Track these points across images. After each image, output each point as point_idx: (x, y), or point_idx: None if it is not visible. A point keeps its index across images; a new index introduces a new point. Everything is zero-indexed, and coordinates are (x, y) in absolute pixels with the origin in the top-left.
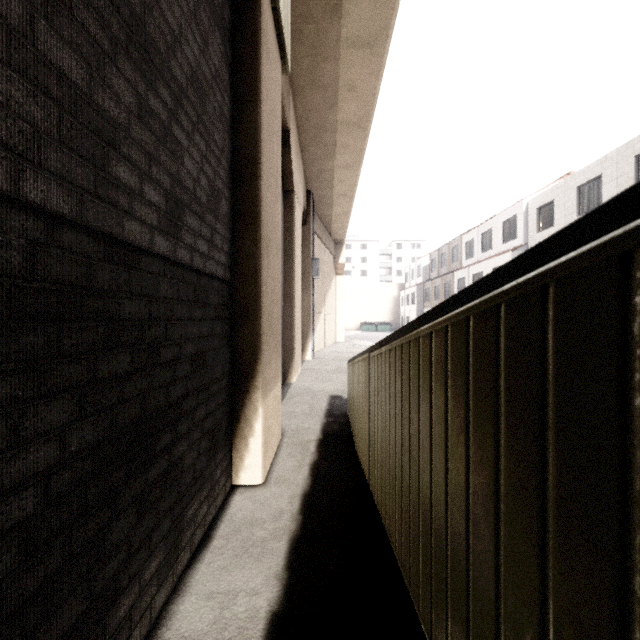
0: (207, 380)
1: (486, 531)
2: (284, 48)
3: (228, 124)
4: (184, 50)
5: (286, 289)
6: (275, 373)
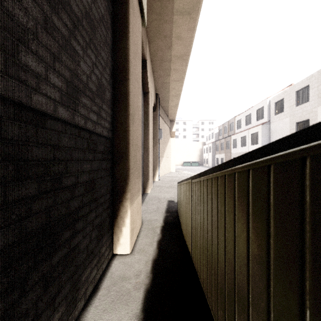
0: (96, 196)
1: None
2: (143, 11)
3: (110, 48)
4: None
5: (145, 144)
6: (138, 190)
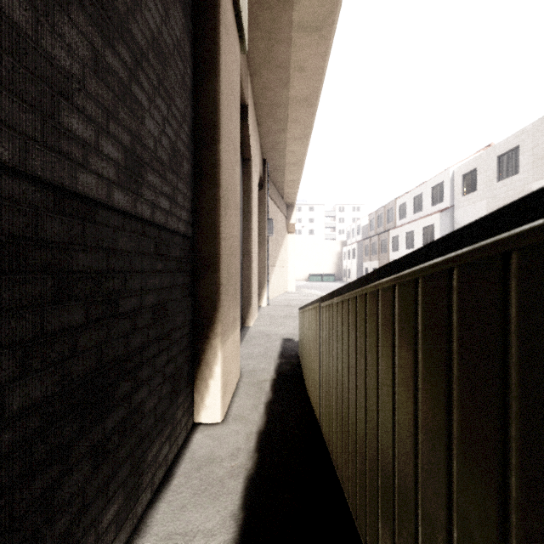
0: (169, 328)
1: (483, 537)
2: (242, 27)
3: (190, 92)
4: (145, 15)
5: (244, 245)
6: (233, 320)
